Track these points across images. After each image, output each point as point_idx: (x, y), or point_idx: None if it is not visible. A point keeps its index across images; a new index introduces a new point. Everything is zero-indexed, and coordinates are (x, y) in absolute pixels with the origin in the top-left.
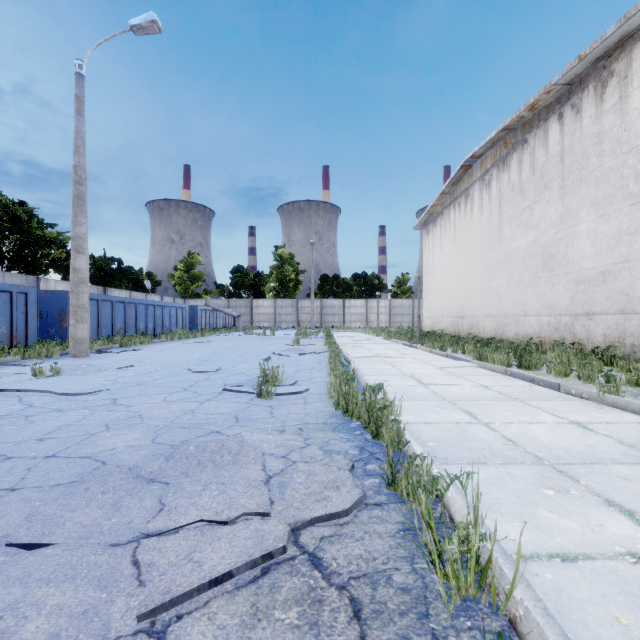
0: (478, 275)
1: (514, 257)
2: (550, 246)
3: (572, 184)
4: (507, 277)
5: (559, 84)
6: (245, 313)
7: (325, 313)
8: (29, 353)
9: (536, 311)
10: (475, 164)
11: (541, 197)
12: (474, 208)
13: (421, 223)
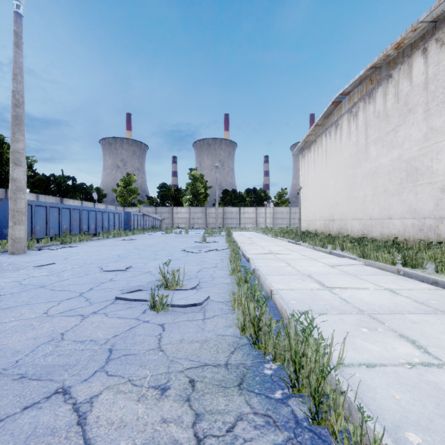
0: (346, 187)
1: (379, 171)
2: (414, 160)
3: (436, 107)
4: (373, 188)
5: (425, 21)
6: (168, 217)
7: (226, 217)
8: None
9: (400, 215)
10: (344, 100)
11: (405, 120)
12: (343, 135)
13: (298, 149)
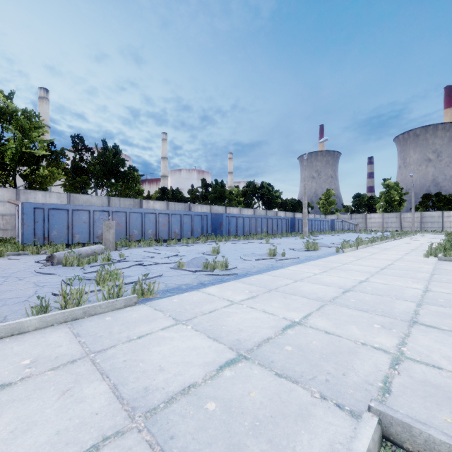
0: None
1: None
2: None
3: None
4: None
5: None
6: (361, 222)
7: (424, 221)
8: (295, 235)
9: None
10: None
11: None
12: None
13: None
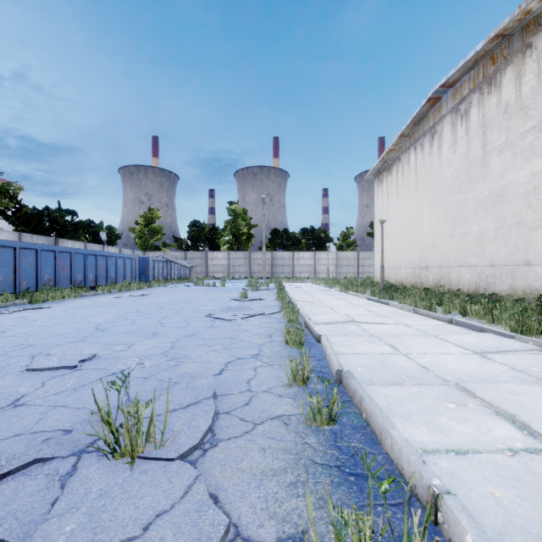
0: (449, 220)
1: (508, 194)
2: None
3: None
4: (496, 219)
5: None
6: (201, 264)
7: (276, 264)
8: None
9: None
10: (445, 96)
11: None
12: (443, 145)
13: (374, 172)
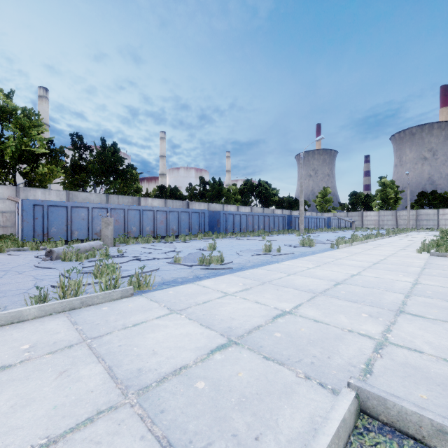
0: None
1: None
2: None
3: None
4: None
5: None
6: (358, 220)
7: (420, 219)
8: (292, 232)
9: None
10: None
11: None
12: None
13: None
